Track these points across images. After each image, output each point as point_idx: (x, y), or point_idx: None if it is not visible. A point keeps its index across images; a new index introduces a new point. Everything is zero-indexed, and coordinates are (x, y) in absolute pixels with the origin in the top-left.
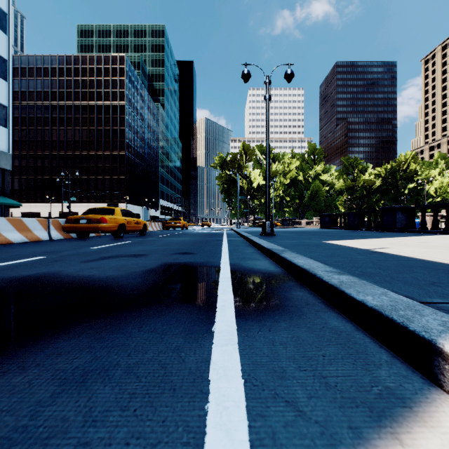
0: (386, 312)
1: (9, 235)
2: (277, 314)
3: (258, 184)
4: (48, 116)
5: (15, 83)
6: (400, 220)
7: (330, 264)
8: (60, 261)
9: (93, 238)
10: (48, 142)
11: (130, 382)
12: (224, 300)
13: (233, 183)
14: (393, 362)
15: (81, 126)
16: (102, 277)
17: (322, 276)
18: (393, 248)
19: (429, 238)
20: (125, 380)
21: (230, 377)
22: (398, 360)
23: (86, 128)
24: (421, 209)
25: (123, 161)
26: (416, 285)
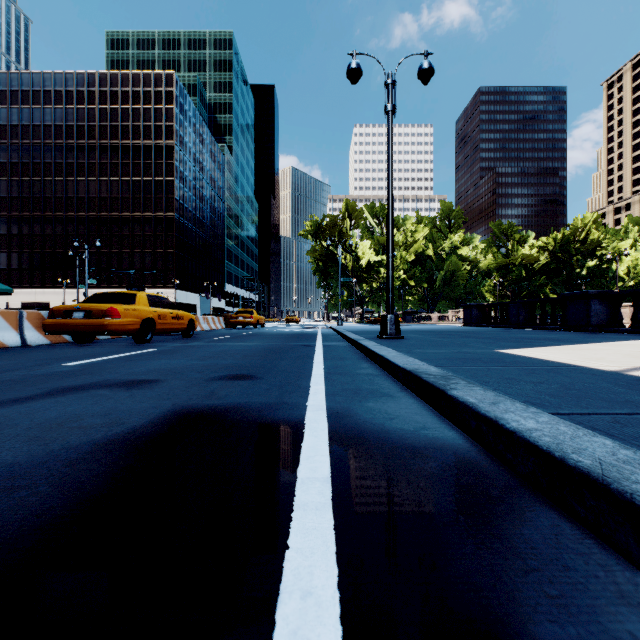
0: None
1: None
2: None
3: (368, 261)
4: (61, 162)
5: (12, 113)
6: (596, 313)
7: (626, 437)
8: None
9: (100, 343)
10: (61, 200)
11: None
12: None
13: (331, 260)
14: None
15: (109, 176)
16: None
17: None
18: None
19: None
20: None
21: None
22: None
23: (117, 178)
24: (634, 295)
25: (172, 228)
26: None
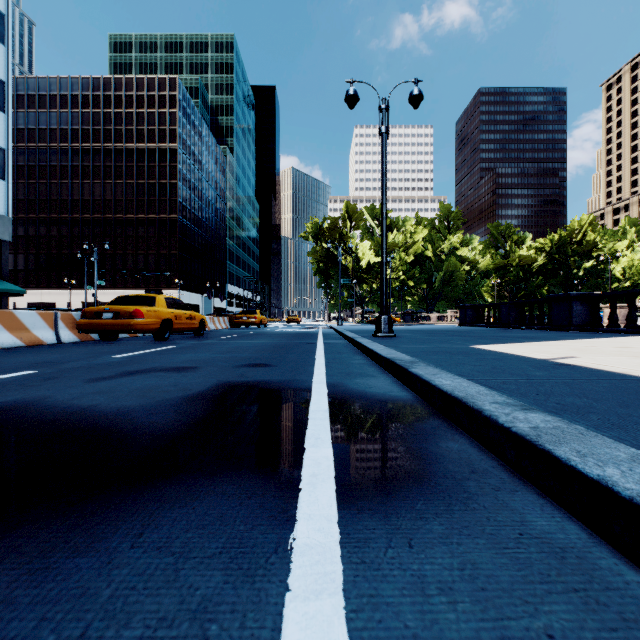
0: None
1: None
2: (419, 498)
3: (368, 262)
4: (66, 165)
5: (19, 117)
6: (578, 314)
7: (498, 388)
8: (55, 379)
9: (124, 341)
10: (66, 202)
11: None
12: (315, 462)
13: (332, 261)
14: None
15: (113, 179)
16: (109, 410)
17: (494, 413)
18: (585, 357)
19: (629, 341)
20: None
21: None
22: None
23: (121, 181)
24: (611, 297)
25: (175, 229)
26: None
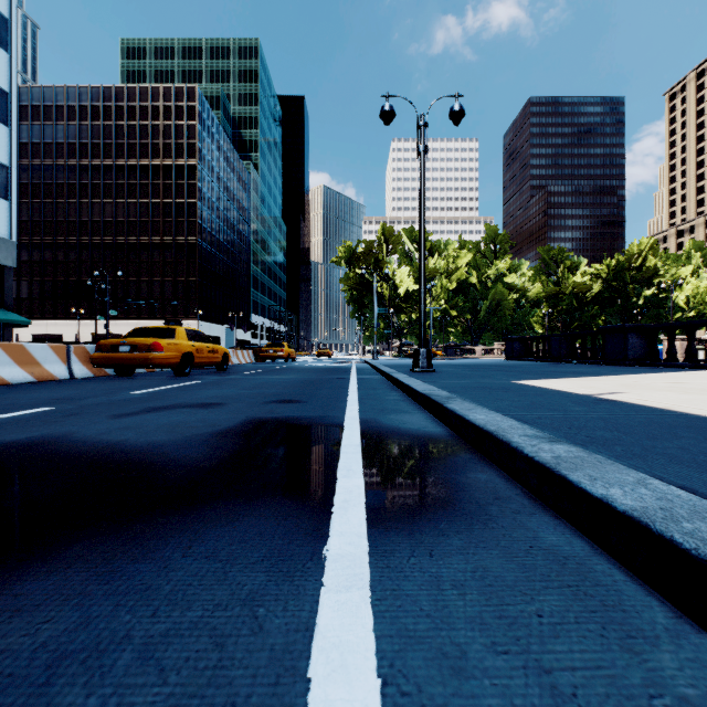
0: (657, 525)
1: (3, 371)
2: (443, 519)
3: (407, 289)
4: (74, 183)
5: (22, 130)
6: (634, 347)
7: (532, 423)
8: (77, 415)
9: (141, 376)
10: (74, 224)
11: (143, 683)
12: (347, 490)
13: (367, 288)
14: (680, 631)
15: (126, 198)
16: (139, 444)
17: (521, 445)
18: (631, 392)
19: (685, 376)
20: (135, 679)
21: (353, 670)
22: (691, 627)
23: (135, 201)
24: (669, 329)
25: (194, 254)
26: (692, 464)
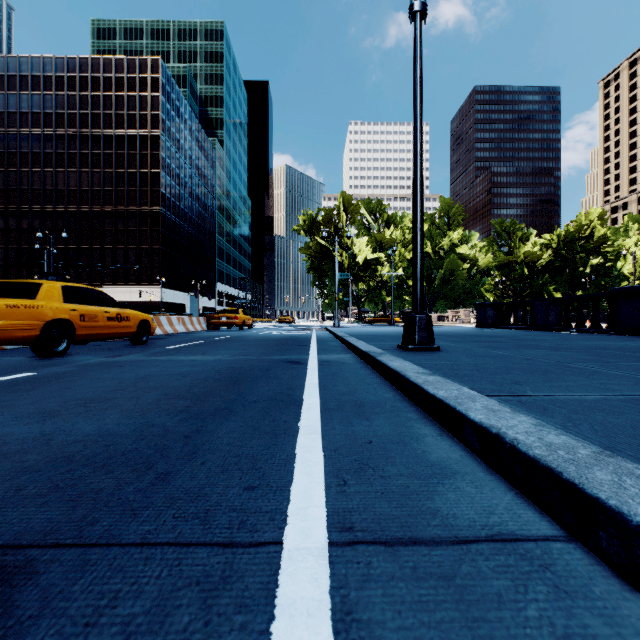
0: None
1: None
2: None
3: (365, 258)
4: (38, 152)
5: None
6: None
7: None
8: None
9: None
10: (38, 192)
11: None
12: None
13: (327, 257)
14: None
15: (90, 168)
16: None
17: None
18: None
19: None
20: None
21: None
22: None
23: (99, 170)
24: None
25: (157, 223)
26: None
